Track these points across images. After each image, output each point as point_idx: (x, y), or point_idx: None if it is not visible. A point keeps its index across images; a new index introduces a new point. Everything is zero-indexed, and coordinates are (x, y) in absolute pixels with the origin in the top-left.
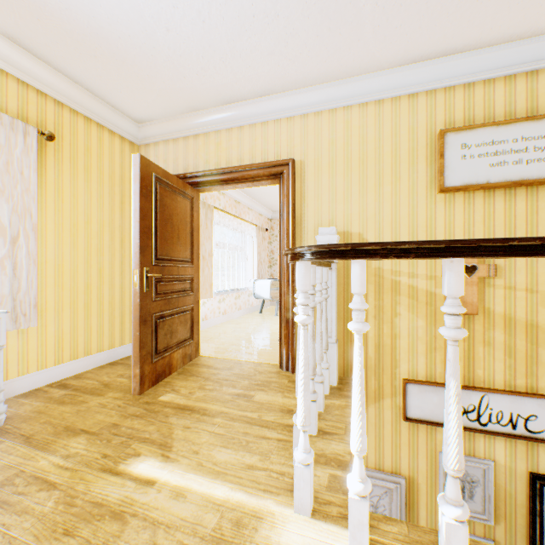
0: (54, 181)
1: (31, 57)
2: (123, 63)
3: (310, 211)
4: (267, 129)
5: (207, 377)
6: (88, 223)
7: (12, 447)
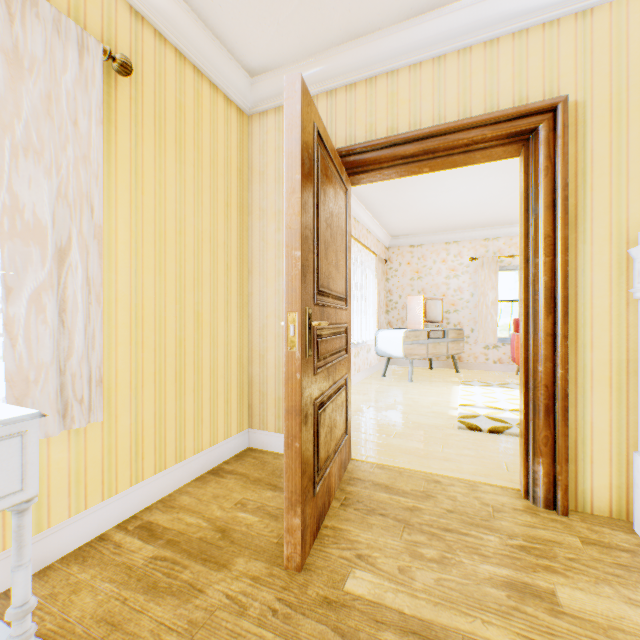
0: (128, 154)
1: None
2: None
3: (598, 198)
4: (497, 52)
5: (403, 519)
6: (181, 234)
7: None
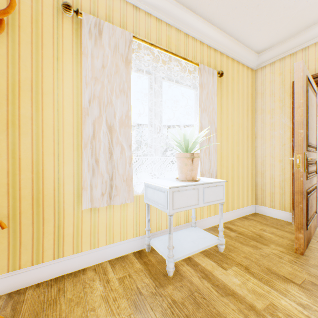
0: (219, 102)
1: (214, 29)
2: (277, 0)
3: None
4: None
5: None
6: (232, 126)
7: (242, 273)
